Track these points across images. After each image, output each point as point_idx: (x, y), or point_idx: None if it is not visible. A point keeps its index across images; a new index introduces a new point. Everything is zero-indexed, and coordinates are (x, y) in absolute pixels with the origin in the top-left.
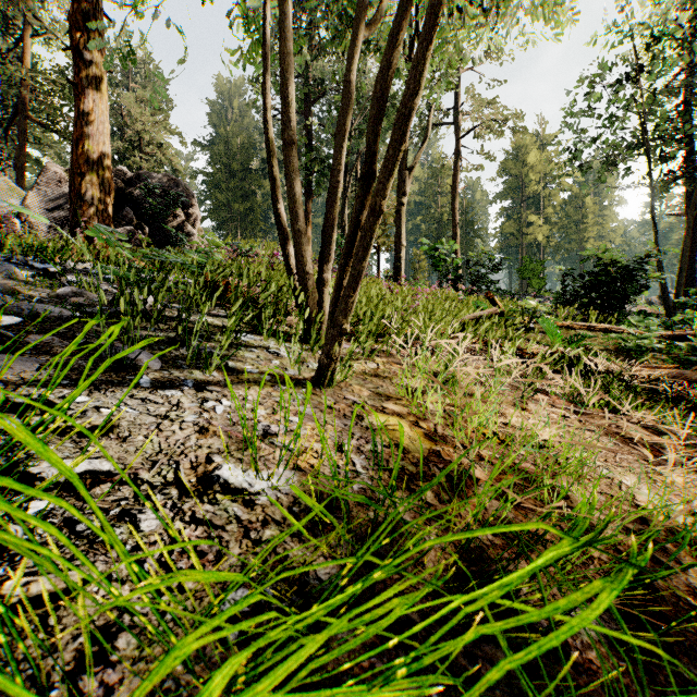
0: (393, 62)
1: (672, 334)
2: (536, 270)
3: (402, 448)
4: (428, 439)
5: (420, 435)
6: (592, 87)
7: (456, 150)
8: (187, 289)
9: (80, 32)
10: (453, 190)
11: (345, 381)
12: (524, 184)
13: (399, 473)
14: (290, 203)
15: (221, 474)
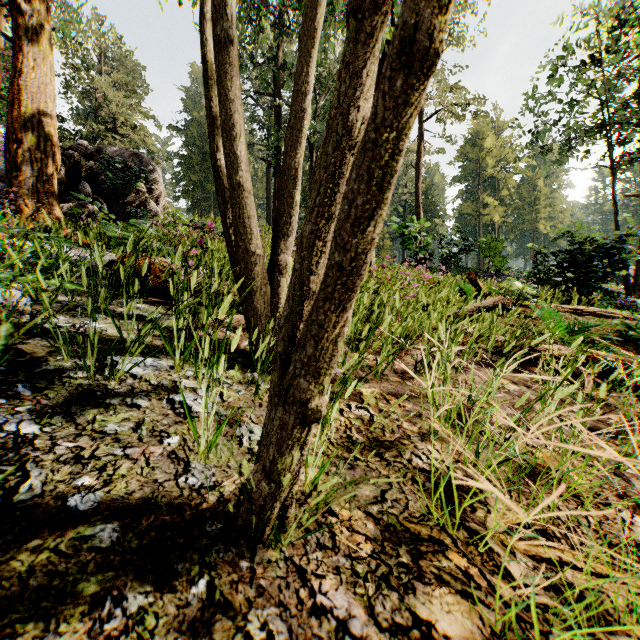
0: None
1: None
2: (497, 249)
3: None
4: None
5: None
6: (554, 70)
7: (420, 133)
8: None
9: None
10: (417, 171)
11: (315, 491)
12: (481, 168)
13: None
14: (225, 140)
15: None
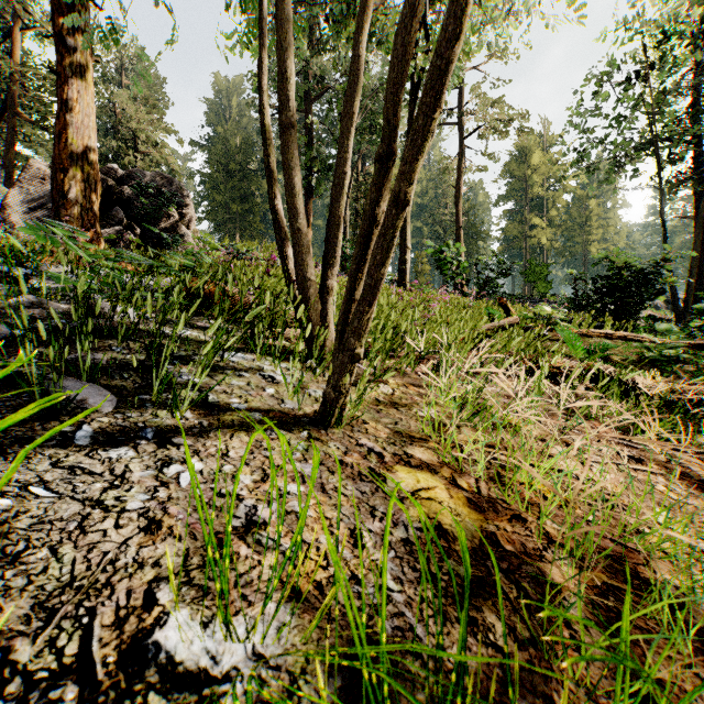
0: (420, 11)
1: (696, 343)
2: (542, 274)
3: (468, 578)
4: (474, 509)
5: (463, 502)
6: (601, 86)
7: (460, 151)
8: (158, 301)
9: (63, 17)
10: (457, 191)
11: (356, 416)
12: (528, 186)
13: (447, 584)
14: (288, 197)
15: (163, 641)
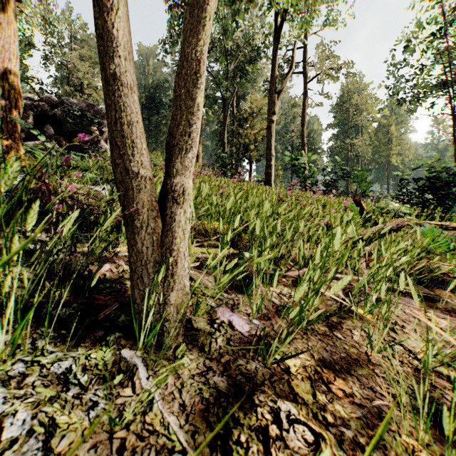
0: None
1: None
2: (363, 176)
3: None
4: None
5: None
6: (408, 41)
7: (305, 91)
8: None
9: None
10: (302, 119)
11: None
12: (349, 117)
13: None
14: (97, 16)
15: None
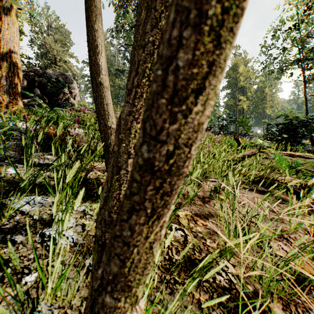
0: None
1: None
2: (246, 122)
3: None
4: None
5: None
6: (275, 32)
7: None
8: None
9: None
10: None
11: None
12: (237, 82)
13: None
14: (92, 55)
15: None
